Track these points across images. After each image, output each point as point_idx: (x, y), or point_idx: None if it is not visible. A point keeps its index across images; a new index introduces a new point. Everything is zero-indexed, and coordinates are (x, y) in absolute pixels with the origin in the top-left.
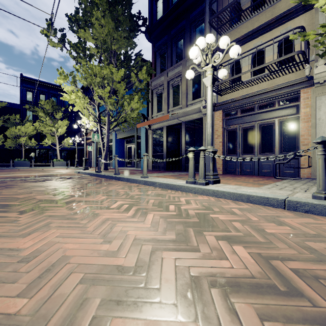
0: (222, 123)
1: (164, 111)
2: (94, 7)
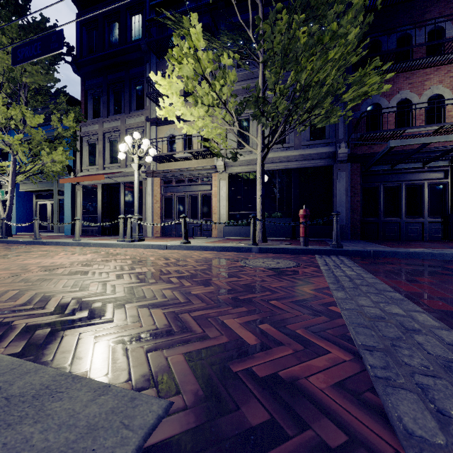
0: (160, 189)
1: (98, 166)
2: None
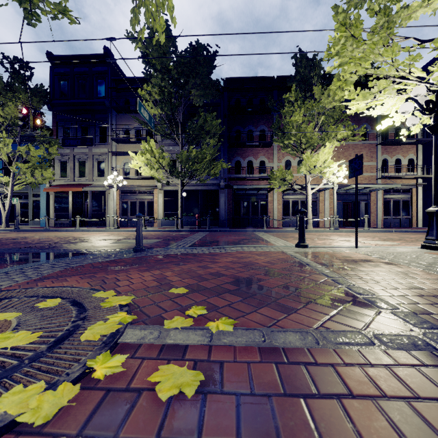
0: (119, 197)
1: (70, 178)
2: (1, 82)
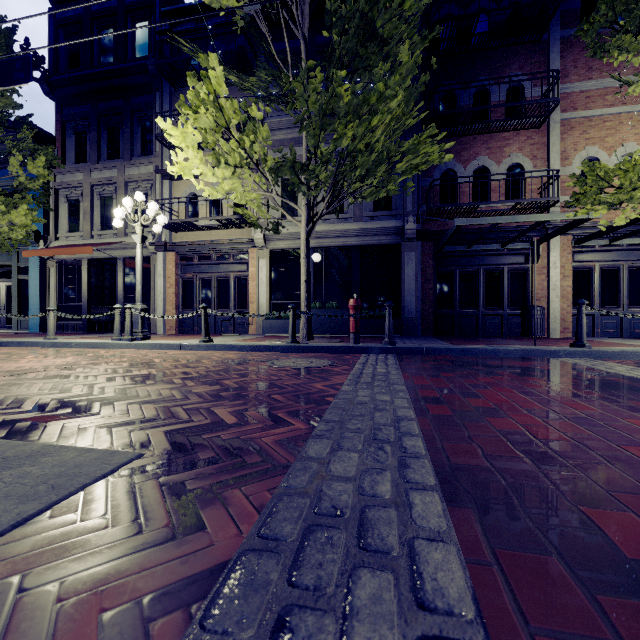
0: (176, 268)
1: (83, 233)
2: None
